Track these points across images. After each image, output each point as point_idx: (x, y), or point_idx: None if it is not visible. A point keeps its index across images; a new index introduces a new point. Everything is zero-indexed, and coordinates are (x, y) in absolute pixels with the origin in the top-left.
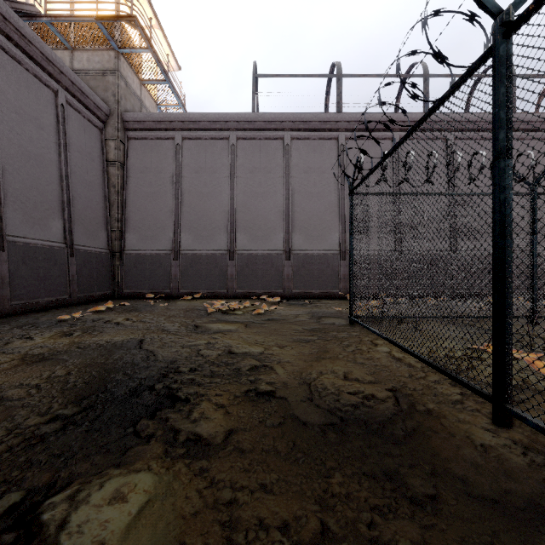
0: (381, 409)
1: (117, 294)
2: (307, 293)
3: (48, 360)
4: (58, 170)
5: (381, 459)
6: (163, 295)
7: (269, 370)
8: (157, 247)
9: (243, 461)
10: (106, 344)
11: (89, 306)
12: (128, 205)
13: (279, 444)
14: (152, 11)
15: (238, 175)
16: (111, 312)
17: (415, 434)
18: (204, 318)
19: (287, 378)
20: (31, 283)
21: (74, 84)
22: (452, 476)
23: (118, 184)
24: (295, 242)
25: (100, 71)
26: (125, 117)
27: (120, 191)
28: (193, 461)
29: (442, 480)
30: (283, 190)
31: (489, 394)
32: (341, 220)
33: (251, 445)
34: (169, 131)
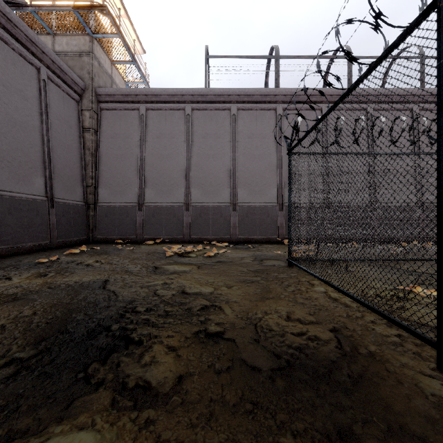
0: (326, 352)
1: (91, 239)
2: (251, 238)
3: (19, 300)
4: (40, 135)
5: (332, 412)
6: (129, 240)
7: (218, 311)
8: (124, 200)
9: (190, 415)
10: (74, 284)
11: (67, 250)
12: (100, 165)
13: (228, 393)
14: (121, 3)
15: (192, 140)
16: (84, 255)
17: (363, 381)
18: (163, 261)
19: (234, 318)
20: (16, 231)
21: (54, 63)
22: (410, 435)
23: (92, 147)
24: (240, 196)
25: (77, 52)
26: (98, 92)
27: (94, 153)
28: (139, 415)
29: (401, 441)
30: (231, 152)
31: (431, 339)
32: (279, 178)
33: (199, 395)
34: (135, 103)
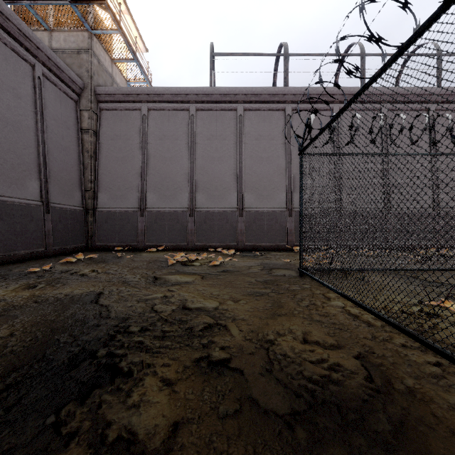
0: (354, 387)
1: (90, 246)
2: (258, 245)
3: None
4: (35, 136)
5: None
6: (130, 247)
7: (223, 331)
8: (125, 205)
9: None
10: (63, 298)
11: (63, 258)
12: (100, 168)
13: (235, 451)
14: None
15: (197, 142)
16: (80, 264)
17: (406, 432)
18: (164, 270)
19: (242, 341)
20: (8, 238)
21: (50, 59)
22: None
23: (91, 149)
24: (247, 200)
25: (76, 49)
26: (97, 91)
27: (93, 155)
28: None
29: None
30: (237, 155)
31: None
32: (288, 182)
33: (198, 454)
34: (137, 103)
